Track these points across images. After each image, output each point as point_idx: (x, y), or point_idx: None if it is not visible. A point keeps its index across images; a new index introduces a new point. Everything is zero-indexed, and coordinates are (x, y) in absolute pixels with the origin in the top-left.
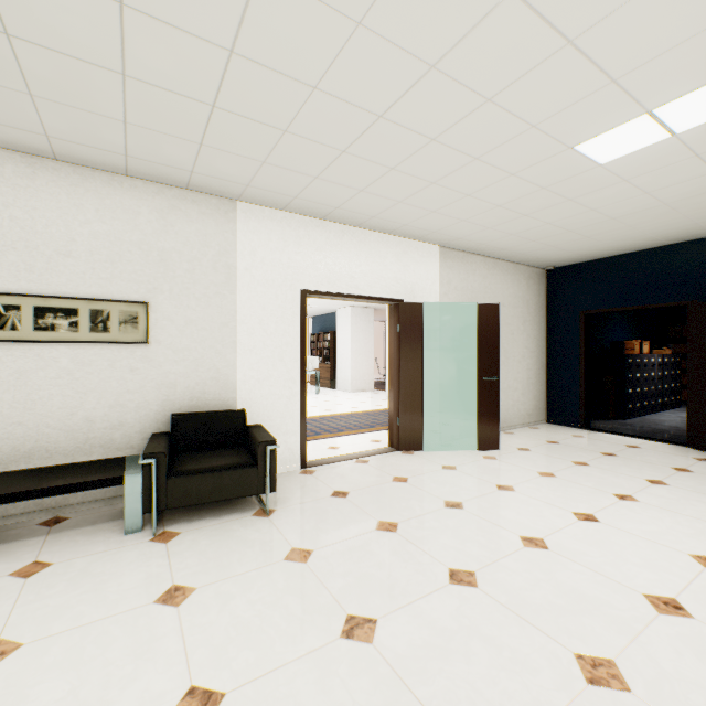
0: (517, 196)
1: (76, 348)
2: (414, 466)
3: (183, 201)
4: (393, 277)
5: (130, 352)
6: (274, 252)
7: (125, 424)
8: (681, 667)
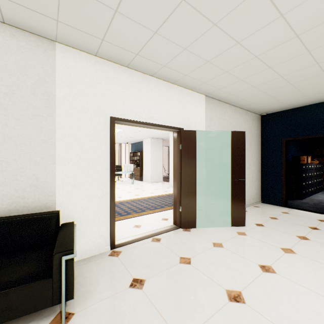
0: (273, 46)
1: None
2: (193, 243)
3: (1, 33)
4: (176, 113)
5: None
6: (88, 86)
7: None
8: None
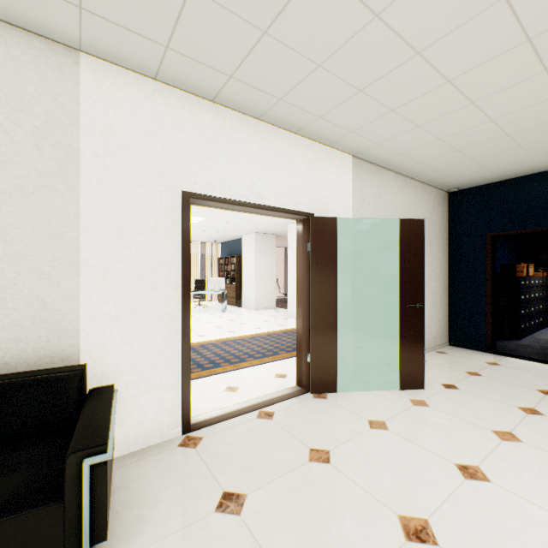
0: (483, 60)
1: None
2: (332, 422)
3: None
4: (302, 186)
5: None
6: (142, 135)
7: None
8: None
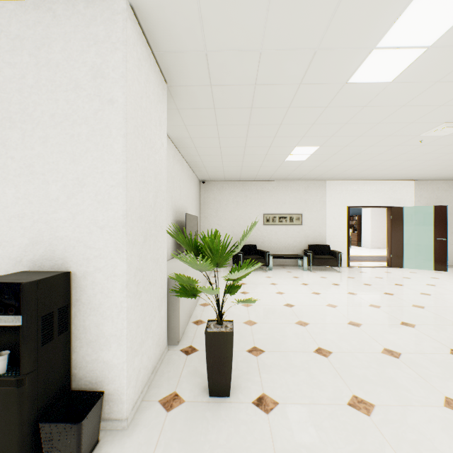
0: (442, 168)
1: (286, 226)
2: (395, 270)
3: (310, 184)
4: (387, 197)
5: (297, 227)
6: (337, 194)
7: (296, 246)
8: (448, 297)
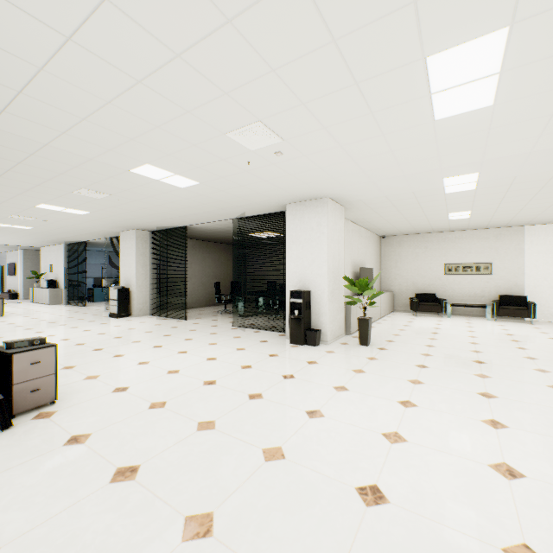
0: None
1: (471, 276)
2: None
3: (502, 231)
4: None
5: (485, 277)
6: (541, 240)
7: (484, 296)
8: None
